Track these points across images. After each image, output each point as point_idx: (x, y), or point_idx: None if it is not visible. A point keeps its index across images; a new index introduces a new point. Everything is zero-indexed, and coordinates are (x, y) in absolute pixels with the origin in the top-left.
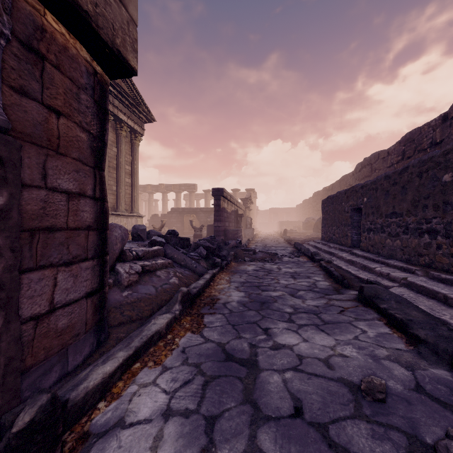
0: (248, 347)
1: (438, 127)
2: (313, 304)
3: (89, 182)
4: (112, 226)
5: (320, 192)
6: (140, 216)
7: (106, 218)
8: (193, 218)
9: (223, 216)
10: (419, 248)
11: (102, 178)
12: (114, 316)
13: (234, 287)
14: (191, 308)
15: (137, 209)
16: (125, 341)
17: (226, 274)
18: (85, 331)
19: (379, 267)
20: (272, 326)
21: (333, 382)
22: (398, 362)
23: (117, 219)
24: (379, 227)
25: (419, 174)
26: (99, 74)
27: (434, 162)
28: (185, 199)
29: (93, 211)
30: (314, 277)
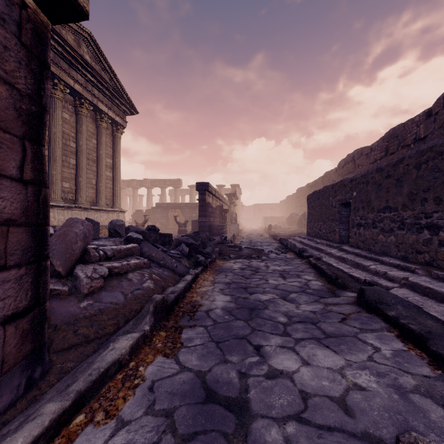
0: (236, 378)
1: (422, 122)
2: (308, 310)
3: (11, 157)
4: (72, 221)
5: (303, 188)
6: (122, 211)
7: (45, 209)
8: (178, 213)
9: (208, 211)
10: (417, 244)
11: (38, 154)
12: (64, 335)
13: (219, 289)
14: (167, 319)
15: (119, 204)
16: (66, 381)
17: (210, 274)
18: (3, 372)
19: (373, 265)
20: (265, 343)
21: (356, 438)
22: (431, 396)
23: (96, 214)
24: (370, 222)
25: (417, 165)
26: (31, 10)
27: (436, 152)
28: (170, 195)
29: (19, 199)
30: (305, 275)
